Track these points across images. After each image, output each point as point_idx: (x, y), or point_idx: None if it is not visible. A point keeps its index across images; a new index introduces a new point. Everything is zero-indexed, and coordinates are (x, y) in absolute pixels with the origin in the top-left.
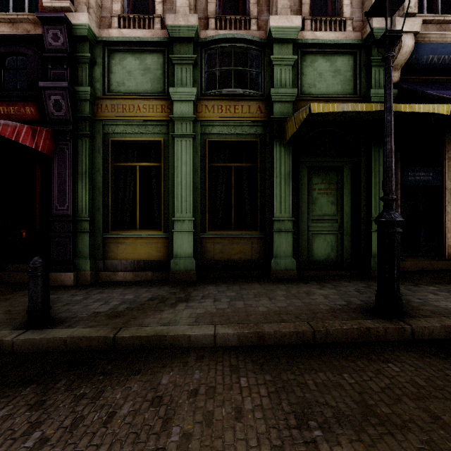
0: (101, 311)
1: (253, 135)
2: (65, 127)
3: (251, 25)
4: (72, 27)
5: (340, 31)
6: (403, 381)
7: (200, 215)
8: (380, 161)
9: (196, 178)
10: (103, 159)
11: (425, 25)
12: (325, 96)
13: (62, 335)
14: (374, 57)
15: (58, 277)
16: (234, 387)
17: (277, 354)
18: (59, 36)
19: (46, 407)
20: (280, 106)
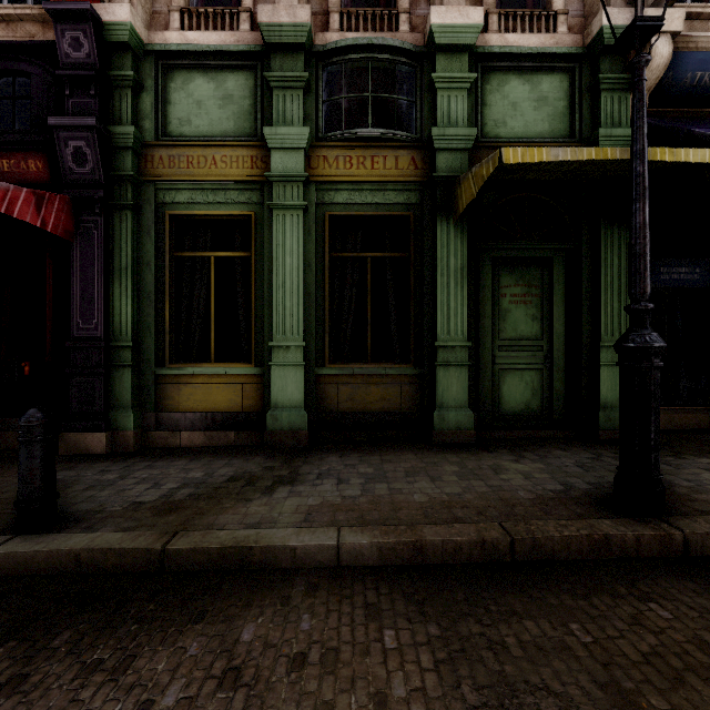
0: (146, 501)
1: (403, 206)
2: (92, 192)
3: (400, 24)
4: (104, 27)
5: (547, 33)
6: (682, 640)
7: (315, 339)
8: (614, 247)
9: (309, 277)
10: (155, 246)
11: (690, 21)
12: (523, 140)
13: (73, 545)
14: (604, 75)
15: (80, 441)
16: (372, 651)
17: (449, 582)
18: (82, 42)
19: (27, 690)
20: (447, 158)
